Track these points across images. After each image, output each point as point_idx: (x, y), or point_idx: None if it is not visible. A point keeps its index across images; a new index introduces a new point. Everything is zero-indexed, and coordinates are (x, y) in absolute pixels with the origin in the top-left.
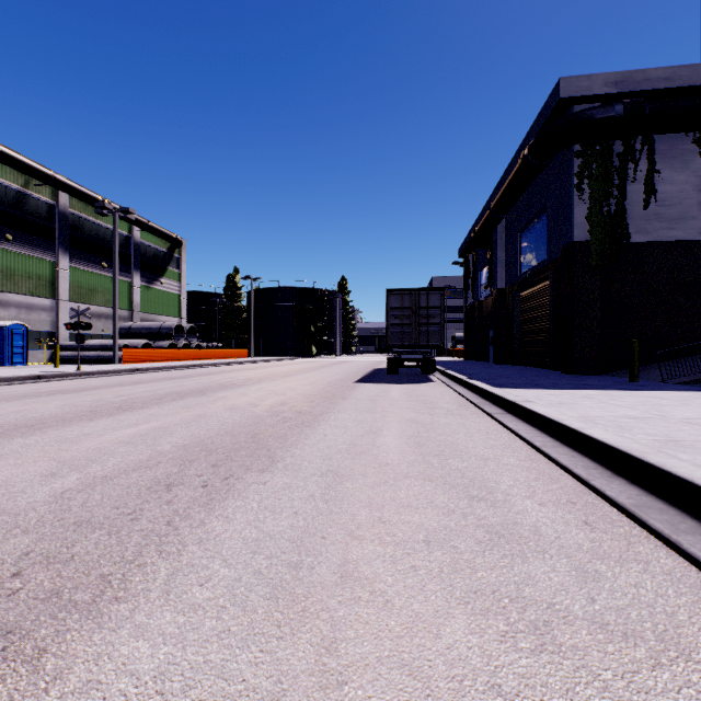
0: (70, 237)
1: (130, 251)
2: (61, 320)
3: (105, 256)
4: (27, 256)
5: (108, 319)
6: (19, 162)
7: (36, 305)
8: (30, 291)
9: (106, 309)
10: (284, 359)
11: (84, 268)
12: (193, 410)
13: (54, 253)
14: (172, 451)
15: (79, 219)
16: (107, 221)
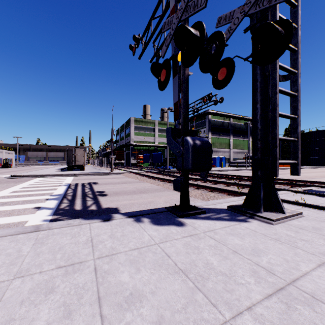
0: (232, 130)
1: (248, 130)
2: (231, 154)
3: (241, 133)
4: (224, 138)
5: (242, 153)
6: (223, 115)
7: (225, 151)
8: (224, 147)
9: (241, 150)
10: (318, 167)
11: (236, 138)
12: (285, 176)
13: (229, 136)
14: (286, 178)
15: (234, 124)
16: (241, 122)
